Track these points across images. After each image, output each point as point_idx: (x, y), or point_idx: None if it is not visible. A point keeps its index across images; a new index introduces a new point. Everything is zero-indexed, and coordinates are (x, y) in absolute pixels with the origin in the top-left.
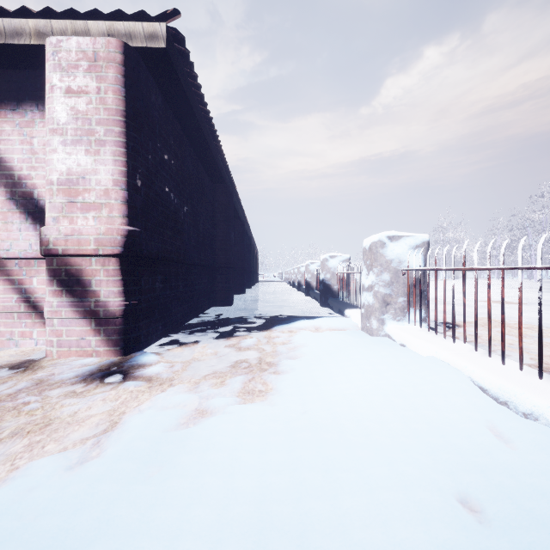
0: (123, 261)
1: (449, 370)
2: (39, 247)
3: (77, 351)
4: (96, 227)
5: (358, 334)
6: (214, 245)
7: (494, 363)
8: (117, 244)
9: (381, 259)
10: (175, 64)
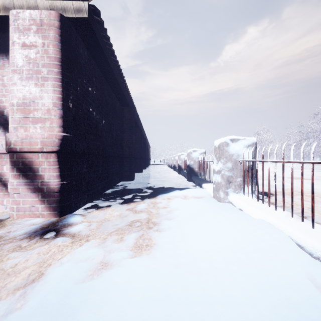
0: (59, 156)
1: (275, 231)
2: (5, 146)
3: (29, 214)
4: (42, 133)
5: (211, 201)
6: (122, 144)
7: (305, 226)
8: (55, 144)
9: (226, 153)
10: (94, 29)
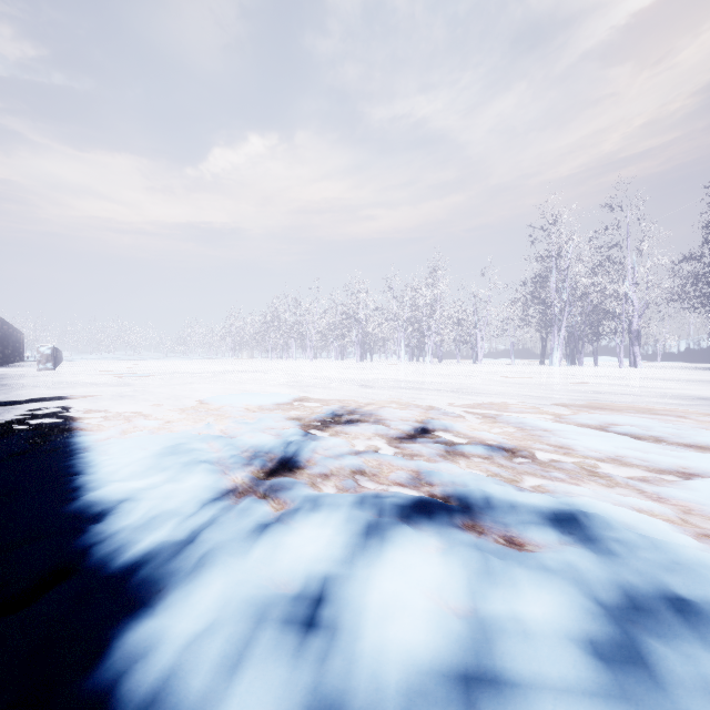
0: None
1: None
2: None
3: None
4: None
5: None
6: None
7: None
8: None
9: None
10: None
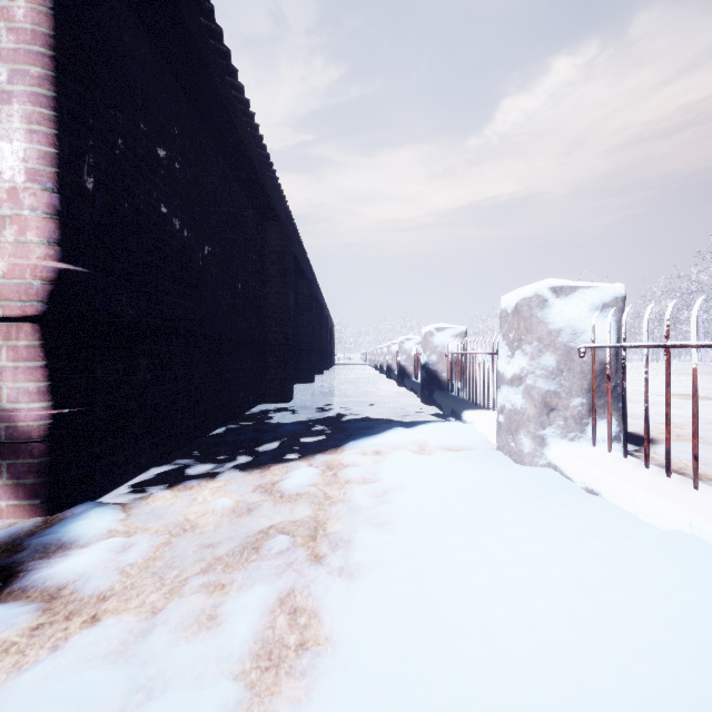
0: (48, 331)
1: None
2: None
3: None
4: None
5: (496, 461)
6: (263, 312)
7: None
8: (32, 296)
9: (540, 328)
10: None
